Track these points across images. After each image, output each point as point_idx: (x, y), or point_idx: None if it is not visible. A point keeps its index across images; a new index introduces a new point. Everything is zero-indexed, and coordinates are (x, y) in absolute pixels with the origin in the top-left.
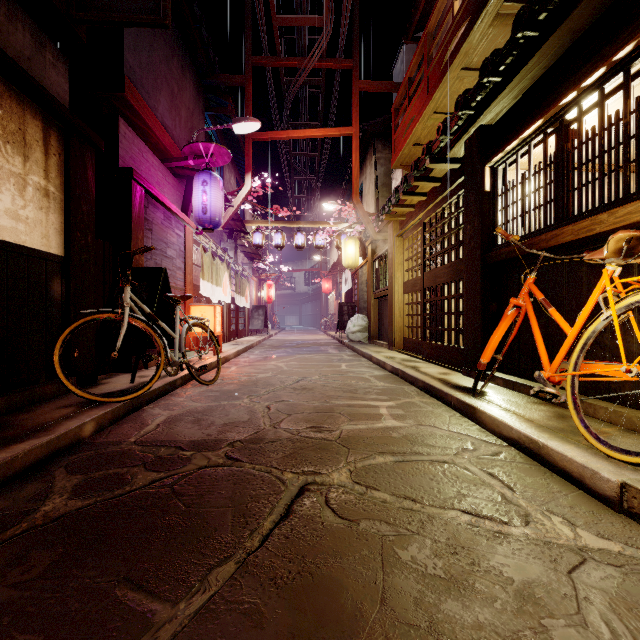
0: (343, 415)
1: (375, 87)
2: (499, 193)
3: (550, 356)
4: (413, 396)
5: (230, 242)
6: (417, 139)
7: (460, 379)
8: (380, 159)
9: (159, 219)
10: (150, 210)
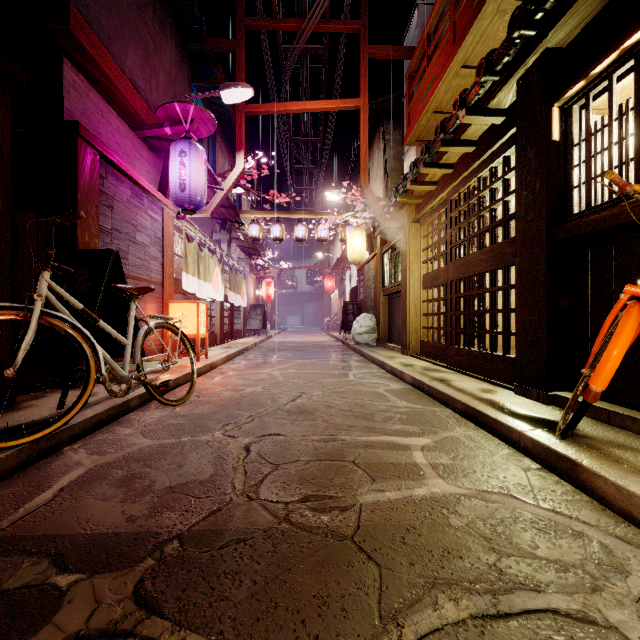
0: (359, 467)
1: (386, 53)
2: (574, 142)
3: None
4: (453, 426)
5: (223, 233)
6: (438, 105)
7: (515, 401)
8: (389, 141)
9: (124, 195)
10: (110, 182)
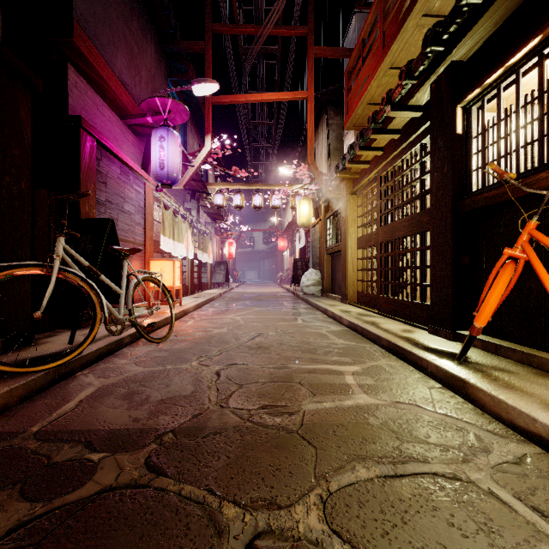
0: (304, 386)
1: (328, 53)
2: (473, 135)
3: (548, 317)
4: (378, 358)
5: (193, 202)
6: (371, 98)
7: (428, 338)
8: (332, 125)
9: (115, 173)
10: (104, 163)
